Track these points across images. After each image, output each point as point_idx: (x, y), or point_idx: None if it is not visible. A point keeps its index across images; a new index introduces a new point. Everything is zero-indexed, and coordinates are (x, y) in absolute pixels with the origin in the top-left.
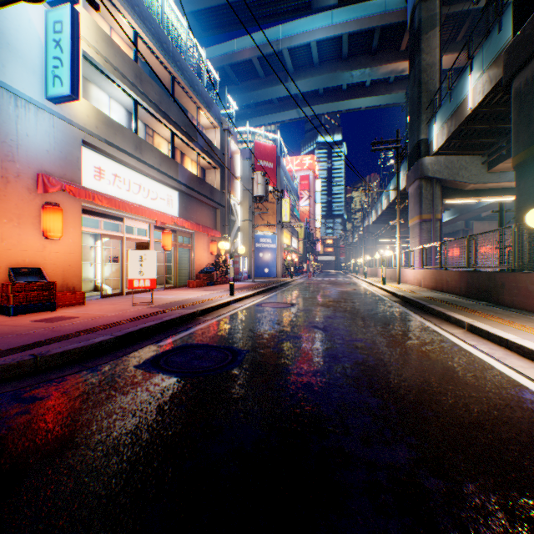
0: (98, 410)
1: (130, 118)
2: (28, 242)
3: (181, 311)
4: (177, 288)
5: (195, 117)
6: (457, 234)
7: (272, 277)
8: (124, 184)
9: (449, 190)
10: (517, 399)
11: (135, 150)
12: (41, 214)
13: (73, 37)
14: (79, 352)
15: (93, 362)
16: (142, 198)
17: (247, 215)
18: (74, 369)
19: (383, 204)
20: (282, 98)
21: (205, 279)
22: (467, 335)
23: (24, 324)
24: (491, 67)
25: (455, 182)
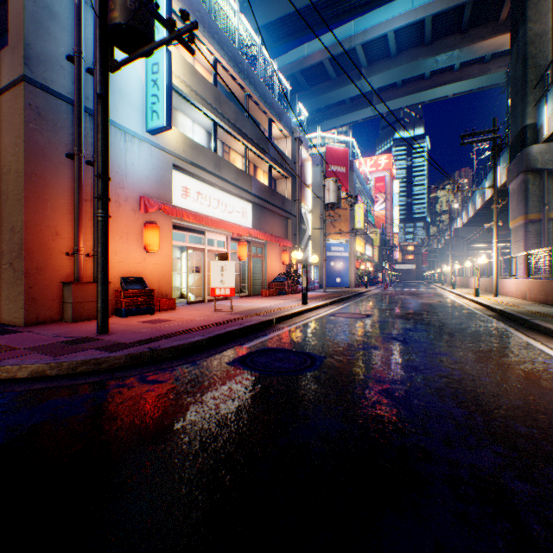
0: (204, 393)
1: (210, 139)
2: (133, 255)
3: (258, 318)
4: (250, 297)
5: (267, 129)
6: None
7: (344, 287)
8: (205, 200)
9: None
10: None
11: (214, 168)
12: (142, 231)
13: (166, 75)
14: (181, 348)
15: (193, 357)
16: (220, 212)
17: (317, 223)
18: (179, 361)
19: (476, 203)
20: (354, 97)
21: (277, 289)
22: None
23: (135, 324)
24: None
25: None
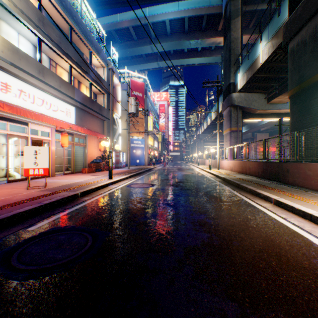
0: None
1: (36, 51)
2: None
3: (64, 194)
4: (74, 173)
5: (89, 58)
6: (248, 140)
7: (141, 165)
8: (29, 98)
9: (246, 113)
10: None
11: (38, 73)
12: None
13: None
14: None
15: None
16: (45, 109)
17: (125, 126)
18: None
19: (208, 121)
20: (148, 55)
21: (95, 167)
22: (276, 209)
23: None
24: (274, 37)
25: (250, 108)
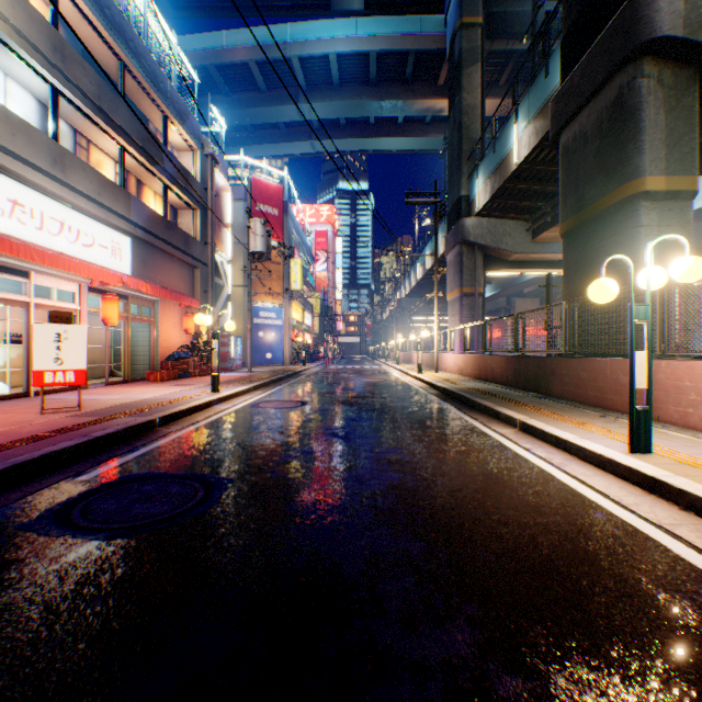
0: None
1: (45, 115)
2: None
3: (127, 420)
4: (129, 383)
5: (161, 130)
6: (499, 313)
7: (277, 365)
8: (32, 218)
9: (492, 260)
10: (589, 521)
11: (53, 165)
12: None
13: None
14: None
15: None
16: (66, 242)
17: (242, 279)
18: None
19: (418, 272)
20: (291, 124)
21: (176, 369)
22: (521, 436)
23: None
24: (538, 117)
25: (498, 250)
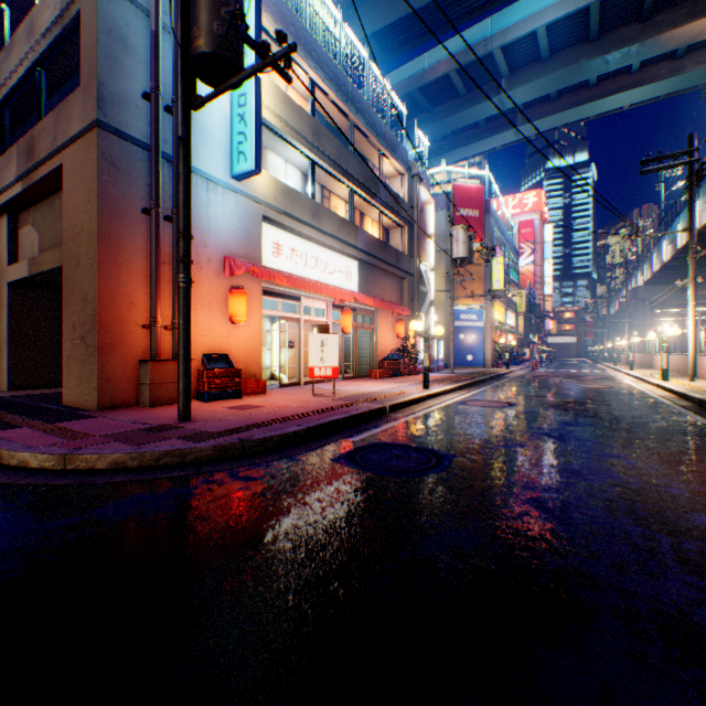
0: (307, 494)
1: (306, 182)
2: (217, 327)
3: (368, 405)
4: (356, 378)
5: (376, 166)
6: None
7: (477, 367)
8: (301, 259)
9: None
10: None
11: (312, 218)
12: (227, 299)
13: (255, 107)
14: (277, 440)
15: (290, 451)
16: (318, 272)
17: (442, 284)
18: (275, 456)
19: (664, 252)
20: (491, 118)
21: (389, 369)
22: None
23: (220, 410)
24: None
25: None
